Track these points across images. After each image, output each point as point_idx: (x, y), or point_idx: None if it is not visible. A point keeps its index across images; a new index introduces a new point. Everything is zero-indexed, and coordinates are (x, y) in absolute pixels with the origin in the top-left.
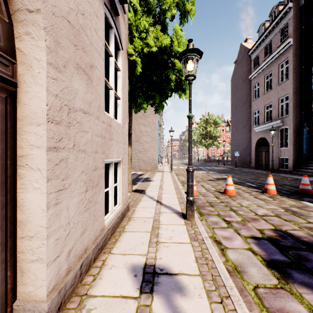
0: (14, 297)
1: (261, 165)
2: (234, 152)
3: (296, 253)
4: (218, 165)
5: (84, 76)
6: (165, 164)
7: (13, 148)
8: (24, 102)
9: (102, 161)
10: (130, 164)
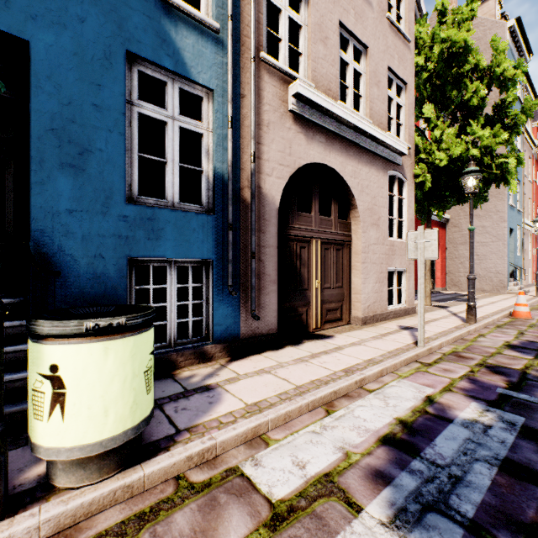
0: (351, 313)
1: None
2: None
3: None
4: None
5: (375, 226)
6: None
7: (351, 263)
8: (354, 247)
9: (386, 269)
10: (428, 275)
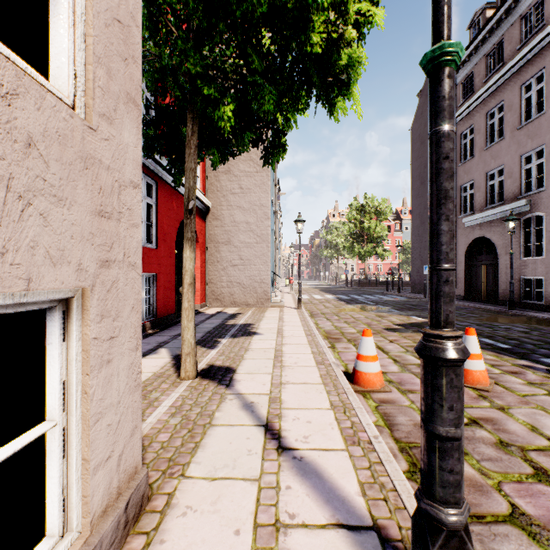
0: None
1: (479, 293)
2: (417, 267)
3: None
4: (387, 292)
5: None
6: (285, 289)
7: None
8: None
9: None
10: (191, 297)
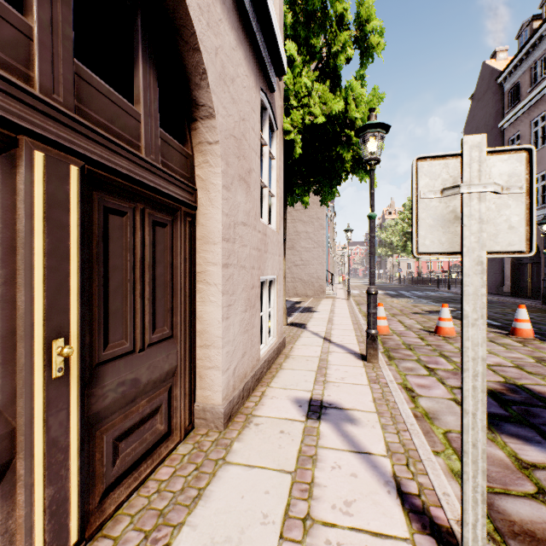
0: (195, 398)
1: (525, 289)
2: None
3: (524, 409)
4: (437, 289)
5: (244, 185)
6: (338, 286)
7: (194, 266)
8: (202, 223)
9: (258, 278)
10: (284, 284)
